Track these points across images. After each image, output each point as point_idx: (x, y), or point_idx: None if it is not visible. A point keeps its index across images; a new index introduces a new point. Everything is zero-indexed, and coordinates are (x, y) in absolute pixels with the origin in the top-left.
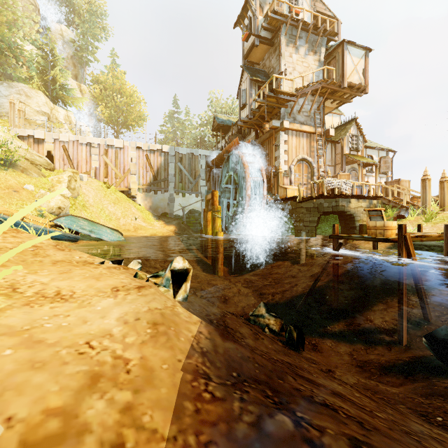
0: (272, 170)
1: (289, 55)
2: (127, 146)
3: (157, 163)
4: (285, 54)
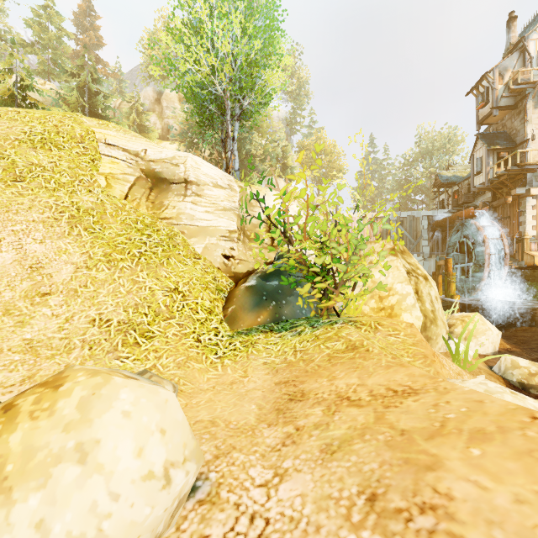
0: (515, 236)
1: (537, 117)
2: (354, 217)
3: (380, 228)
4: (532, 117)
